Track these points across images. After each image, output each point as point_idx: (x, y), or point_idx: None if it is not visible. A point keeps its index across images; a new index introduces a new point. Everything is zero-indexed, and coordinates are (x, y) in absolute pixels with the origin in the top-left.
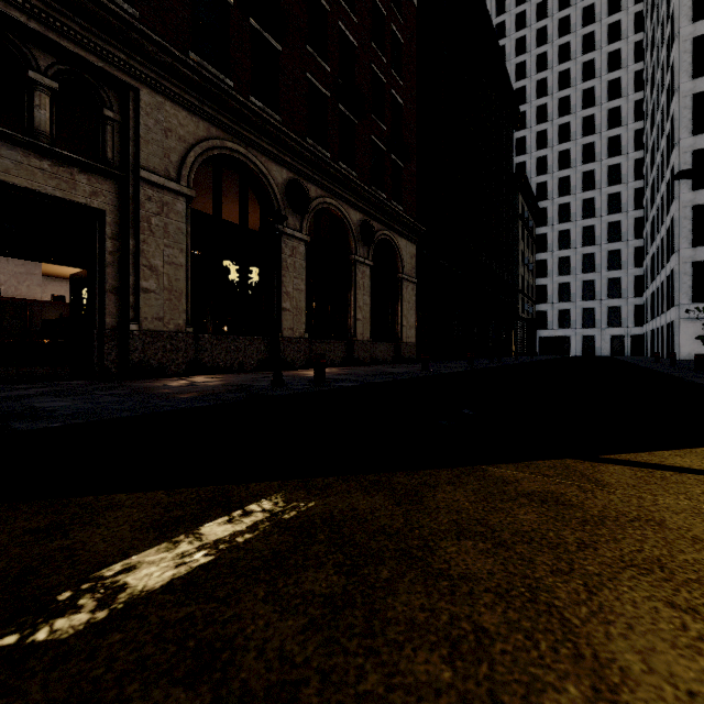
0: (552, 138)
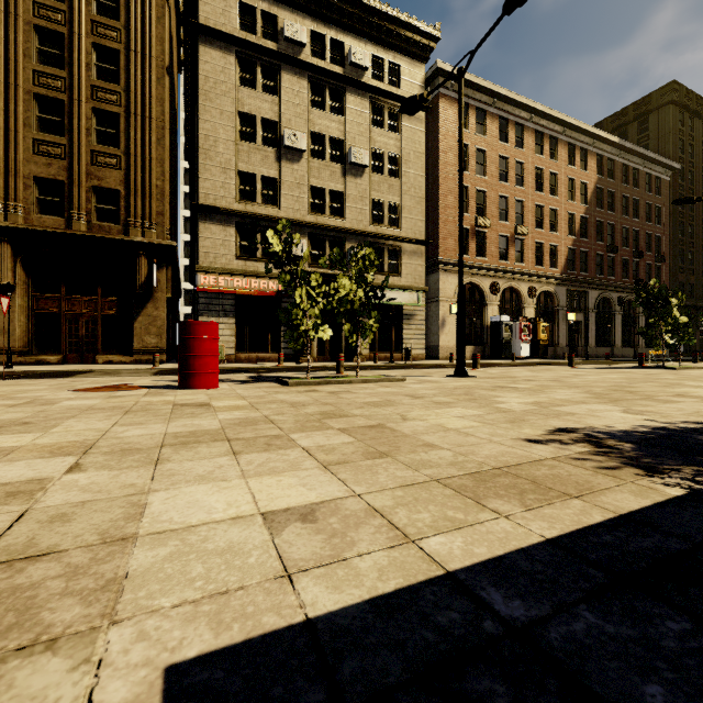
0: None
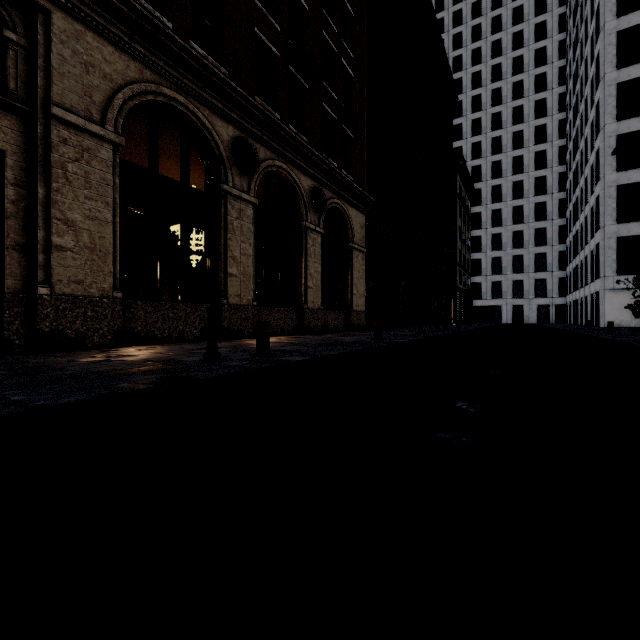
0: (486, 125)
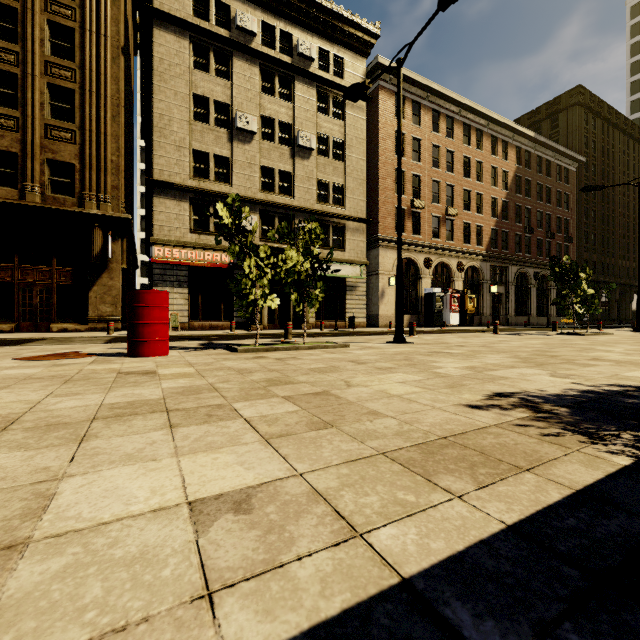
0: None
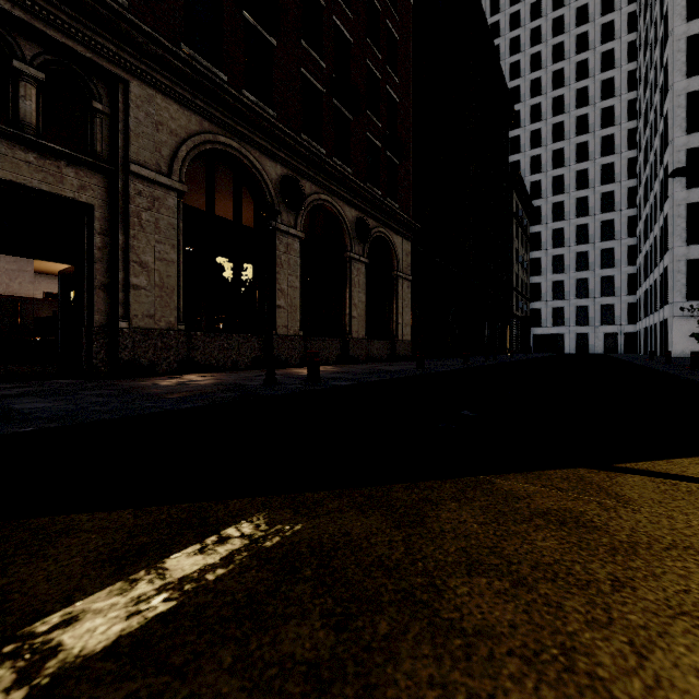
0: (546, 137)
